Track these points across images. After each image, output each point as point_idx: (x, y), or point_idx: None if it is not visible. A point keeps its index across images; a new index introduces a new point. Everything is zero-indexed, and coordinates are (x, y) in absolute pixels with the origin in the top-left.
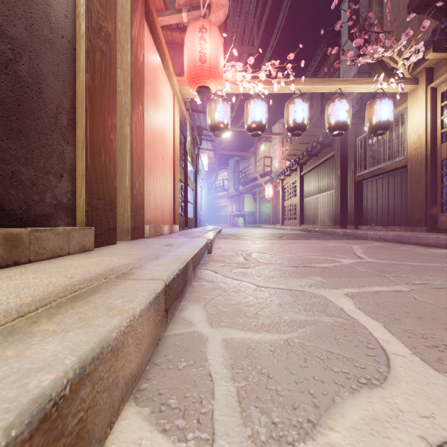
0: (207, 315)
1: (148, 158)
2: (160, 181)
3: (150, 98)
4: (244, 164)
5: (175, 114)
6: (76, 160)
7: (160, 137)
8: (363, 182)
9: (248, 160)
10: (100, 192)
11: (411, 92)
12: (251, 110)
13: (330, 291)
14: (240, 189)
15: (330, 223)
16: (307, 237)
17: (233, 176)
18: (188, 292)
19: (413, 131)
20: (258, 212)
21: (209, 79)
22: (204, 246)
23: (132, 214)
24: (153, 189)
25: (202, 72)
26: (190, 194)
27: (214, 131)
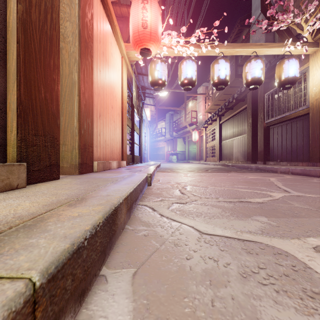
0: (132, 307)
1: (98, 104)
2: (110, 125)
3: (100, 55)
4: (177, 116)
5: (123, 73)
6: (7, 93)
7: (109, 89)
8: (270, 128)
9: (179, 113)
10: (38, 128)
11: (312, 54)
12: (184, 69)
13: (291, 243)
14: (174, 135)
15: (243, 159)
16: (228, 171)
17: (169, 125)
18: (117, 243)
19: (315, 85)
20: (187, 152)
21: (149, 42)
22: (143, 181)
23: (79, 151)
24: (103, 131)
25: (144, 36)
26: (136, 138)
27: (154, 86)
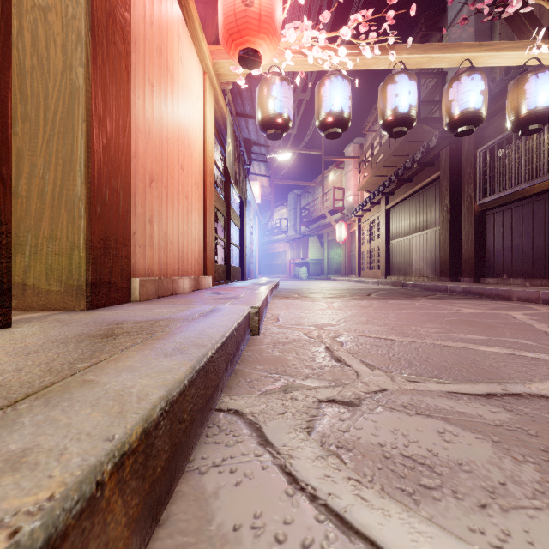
0: None
1: (146, 156)
2: (177, 203)
3: (152, 51)
4: (308, 199)
5: (207, 105)
6: None
7: (175, 129)
8: (487, 214)
9: (312, 193)
10: None
11: None
12: (326, 94)
13: None
14: (302, 231)
15: (432, 273)
16: (409, 296)
17: (293, 214)
18: None
19: None
20: (326, 260)
21: (258, 35)
22: (239, 328)
23: (89, 255)
24: (159, 214)
25: (247, 22)
26: (235, 234)
27: (268, 130)
